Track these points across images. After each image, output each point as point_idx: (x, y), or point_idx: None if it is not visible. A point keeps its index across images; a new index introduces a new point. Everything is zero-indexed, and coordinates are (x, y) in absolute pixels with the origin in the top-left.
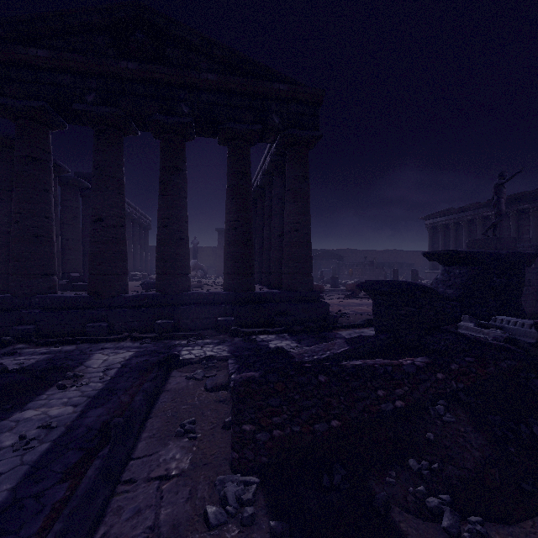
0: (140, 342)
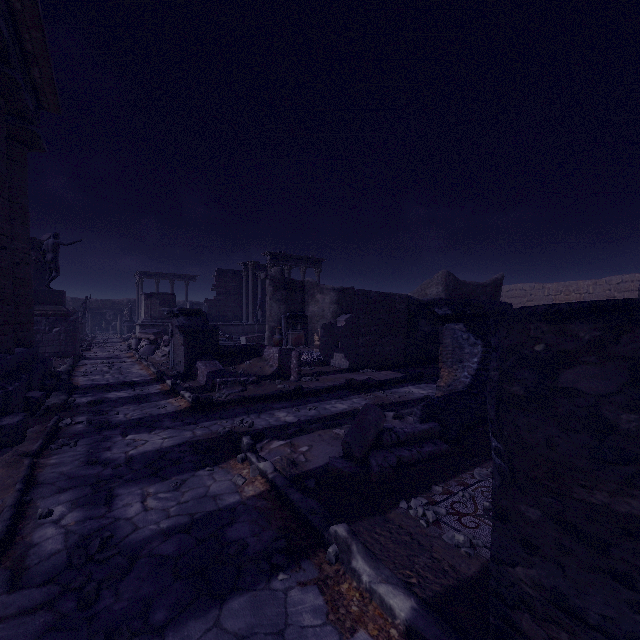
0: (73, 444)
